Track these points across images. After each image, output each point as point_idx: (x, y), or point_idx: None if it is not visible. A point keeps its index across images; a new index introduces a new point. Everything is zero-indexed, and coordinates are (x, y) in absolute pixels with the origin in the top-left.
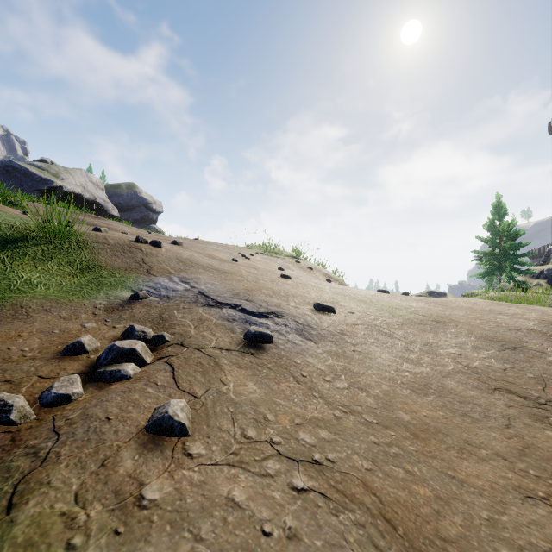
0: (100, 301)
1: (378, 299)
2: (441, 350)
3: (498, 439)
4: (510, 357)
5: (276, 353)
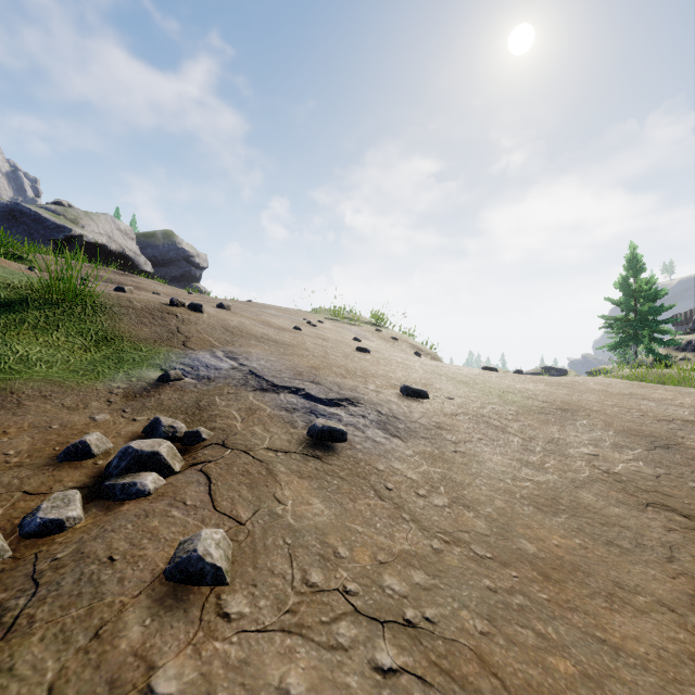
0: (118, 384)
1: (483, 380)
2: (570, 449)
3: (658, 579)
4: (663, 459)
5: (351, 455)
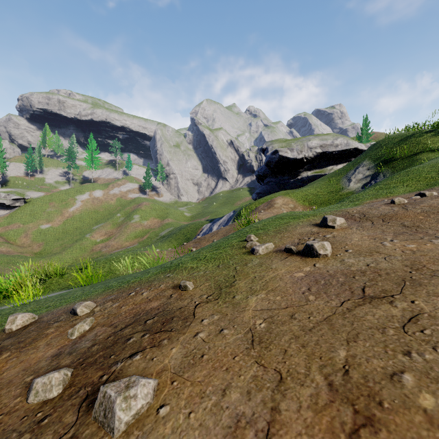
0: None
1: None
2: None
3: None
4: None
5: None
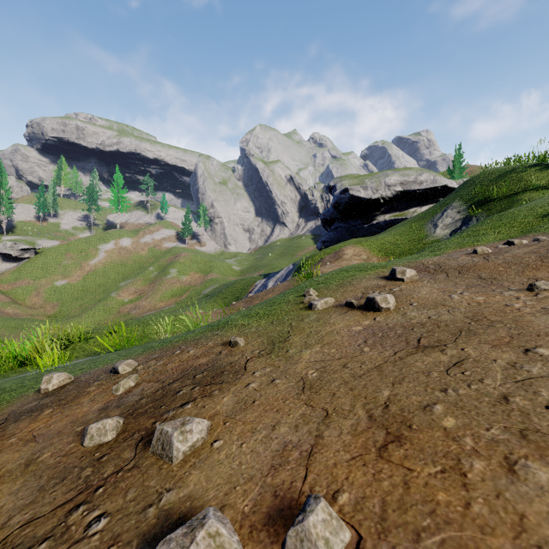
0: None
1: None
2: None
3: None
4: None
5: None
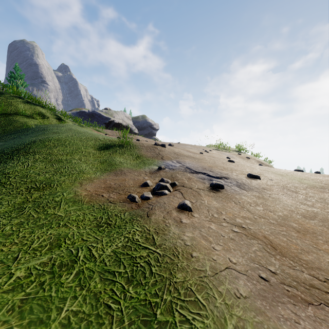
0: (146, 170)
1: (292, 174)
2: None
3: None
4: None
5: (225, 193)
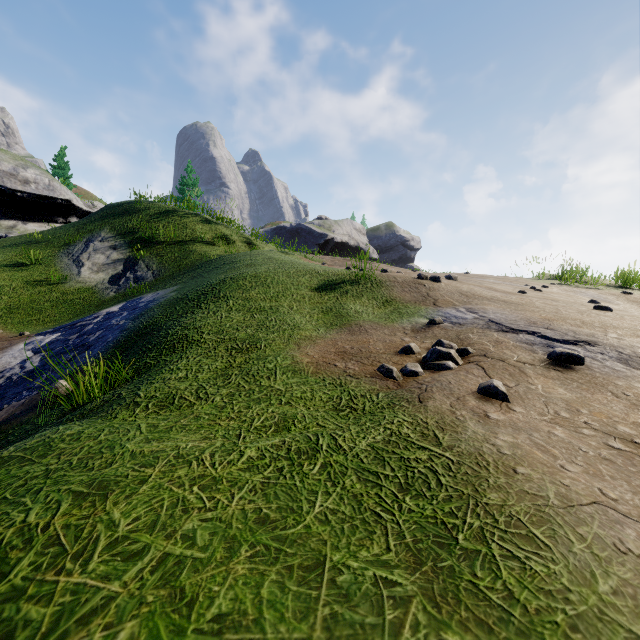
0: (406, 325)
1: None
2: None
3: None
4: None
5: (588, 373)
